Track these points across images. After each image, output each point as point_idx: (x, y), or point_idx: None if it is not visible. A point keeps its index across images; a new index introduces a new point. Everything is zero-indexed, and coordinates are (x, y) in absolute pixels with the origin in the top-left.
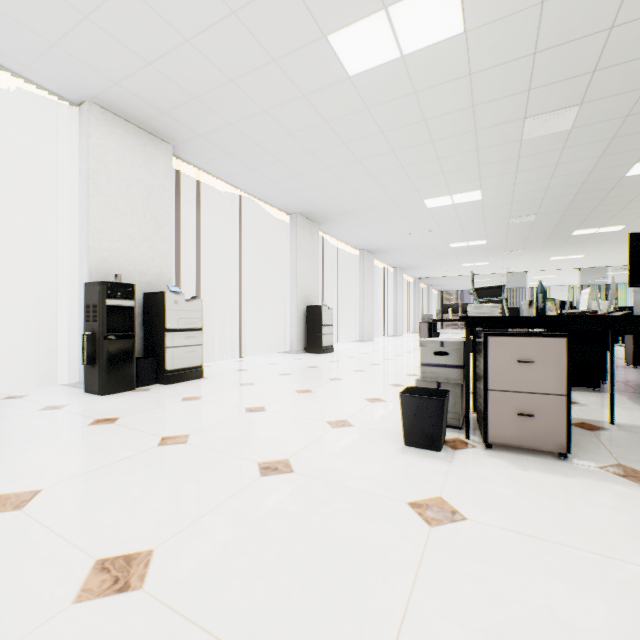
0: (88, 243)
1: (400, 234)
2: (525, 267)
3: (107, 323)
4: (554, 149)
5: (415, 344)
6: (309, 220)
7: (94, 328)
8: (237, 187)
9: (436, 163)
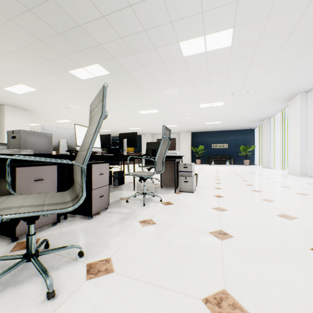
0: None
1: None
2: None
3: None
4: None
5: None
6: None
7: None
8: None
9: None
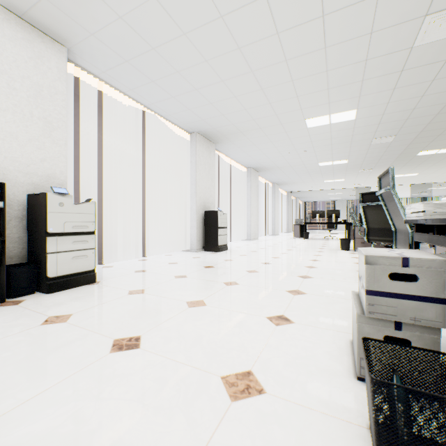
0: None
1: (281, 153)
2: (370, 183)
3: None
4: (438, 60)
5: (292, 242)
6: (207, 139)
7: None
8: (140, 103)
9: (324, 76)
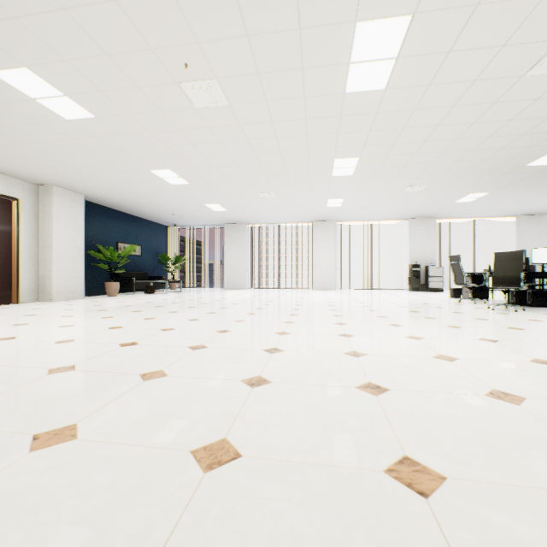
0: (410, 254)
1: None
2: None
3: (412, 274)
4: None
5: None
6: (533, 215)
7: (410, 275)
8: (470, 217)
9: None
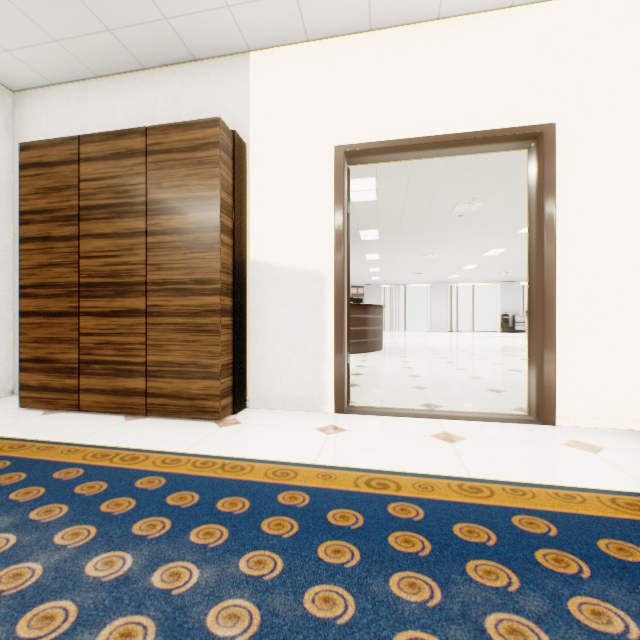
0: (501, 307)
1: None
2: None
3: (503, 321)
4: None
5: None
6: None
7: (501, 322)
8: None
9: None
